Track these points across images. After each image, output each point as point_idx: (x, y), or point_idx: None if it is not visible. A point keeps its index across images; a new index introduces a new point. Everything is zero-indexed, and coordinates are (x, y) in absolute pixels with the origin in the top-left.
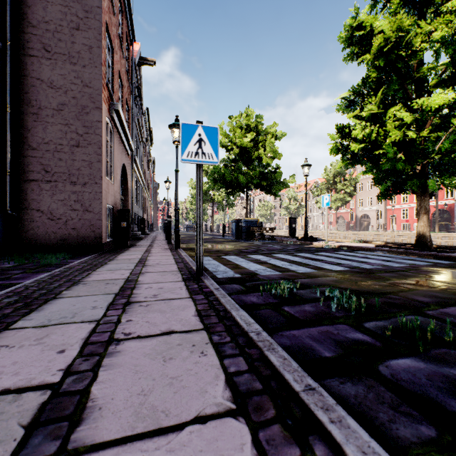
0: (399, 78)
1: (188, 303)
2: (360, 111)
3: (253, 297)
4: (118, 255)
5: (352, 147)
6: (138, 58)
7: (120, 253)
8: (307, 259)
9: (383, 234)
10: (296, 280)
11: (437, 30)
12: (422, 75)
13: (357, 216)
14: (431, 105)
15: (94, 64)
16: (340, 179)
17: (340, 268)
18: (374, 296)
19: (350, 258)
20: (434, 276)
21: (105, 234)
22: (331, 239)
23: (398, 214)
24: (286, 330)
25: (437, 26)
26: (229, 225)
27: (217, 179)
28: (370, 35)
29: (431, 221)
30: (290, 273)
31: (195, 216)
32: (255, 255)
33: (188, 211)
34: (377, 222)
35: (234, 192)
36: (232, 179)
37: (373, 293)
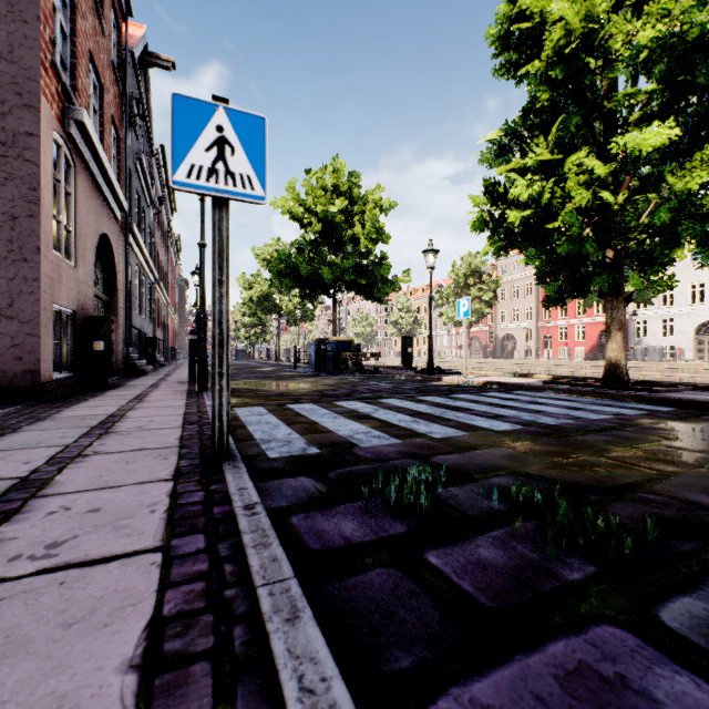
0: (582, 108)
1: (139, 583)
2: (517, 163)
3: (345, 518)
4: (67, 408)
5: (510, 217)
6: (141, 50)
7: (77, 402)
8: (441, 408)
9: (536, 364)
10: (435, 458)
11: (646, 27)
12: (617, 106)
13: (498, 336)
14: (641, 147)
15: (20, 15)
16: (474, 280)
17: (505, 425)
18: (610, 496)
19: (511, 404)
20: (675, 439)
21: (48, 365)
22: (469, 372)
23: (554, 335)
24: (455, 678)
25: (638, 29)
26: (306, 349)
27: (285, 272)
28: (541, 30)
29: (598, 345)
30: (418, 440)
31: (250, 334)
32: (348, 401)
33: (238, 327)
34: (525, 346)
35: (314, 295)
36: (310, 273)
37: (603, 488)
